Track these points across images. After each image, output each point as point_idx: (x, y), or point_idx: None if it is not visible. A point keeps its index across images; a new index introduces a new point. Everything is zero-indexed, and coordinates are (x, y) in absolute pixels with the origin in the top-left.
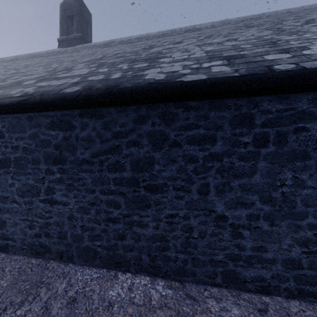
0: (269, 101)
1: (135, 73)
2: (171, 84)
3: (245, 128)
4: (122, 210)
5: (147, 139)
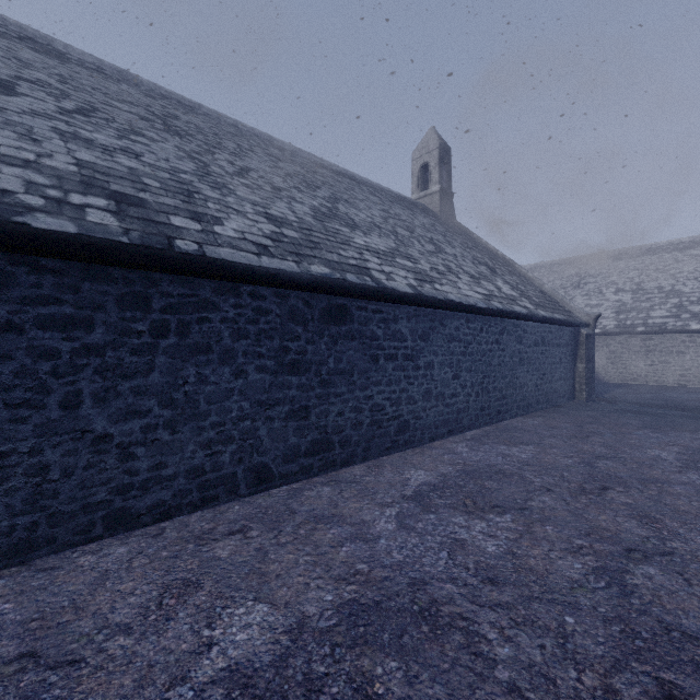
0: (170, 282)
1: None
2: (2, 225)
3: (139, 312)
4: None
5: None
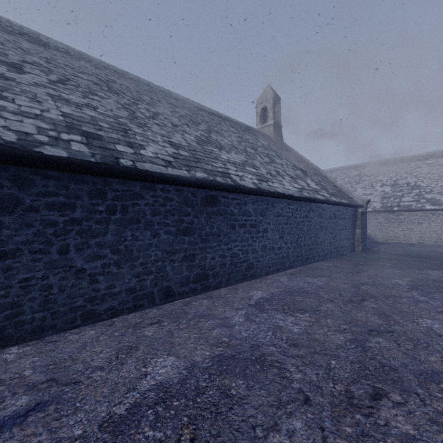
0: (117, 183)
1: None
2: (29, 153)
3: (100, 200)
4: None
5: None
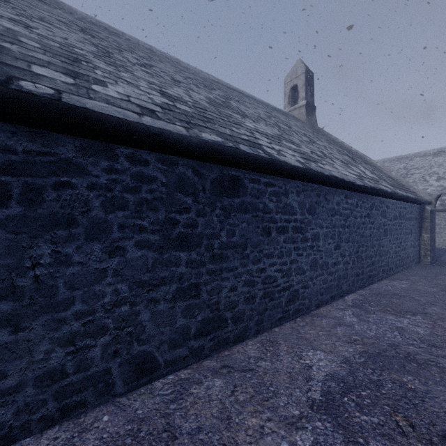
0: (11, 134)
1: None
2: None
3: None
4: None
5: None
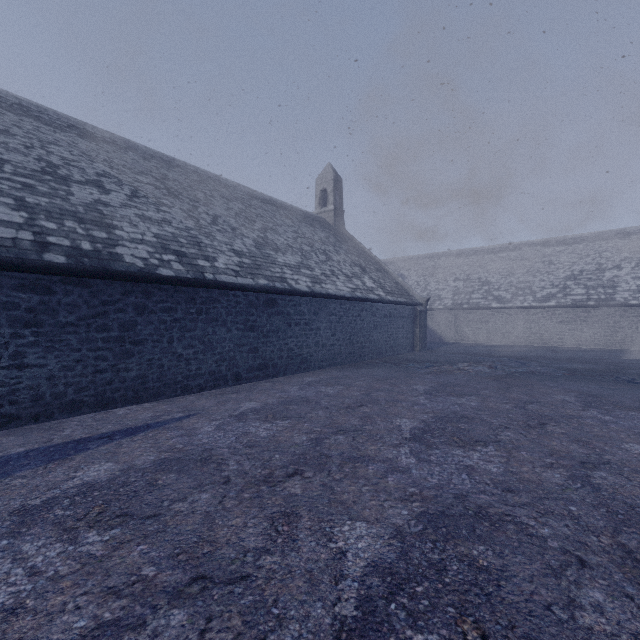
0: (203, 292)
1: (106, 248)
2: (155, 275)
3: (192, 305)
4: (110, 362)
5: (132, 308)
